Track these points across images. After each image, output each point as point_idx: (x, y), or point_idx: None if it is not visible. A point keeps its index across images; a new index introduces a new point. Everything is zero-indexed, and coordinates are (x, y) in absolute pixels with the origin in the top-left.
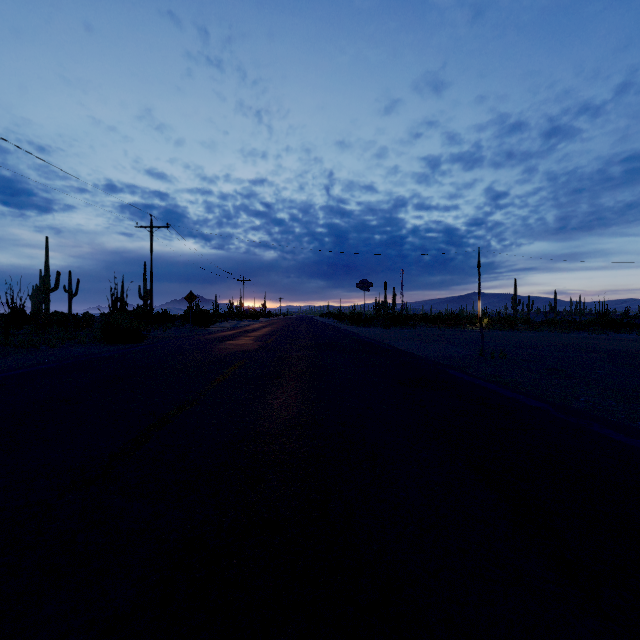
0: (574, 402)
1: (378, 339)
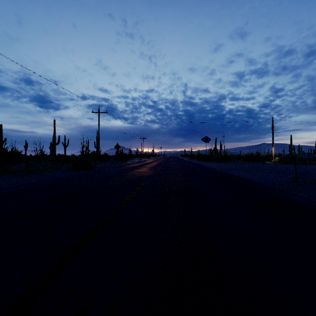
0: None
1: (218, 169)
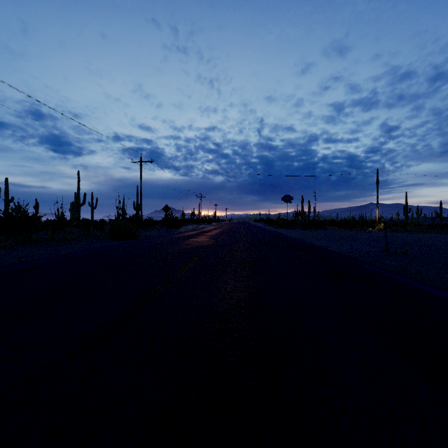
0: None
1: (299, 238)
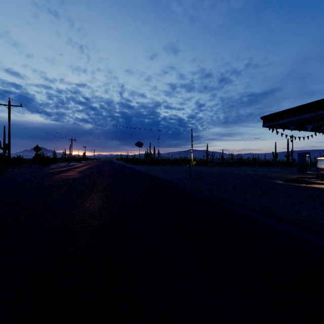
0: (220, 195)
1: (145, 171)
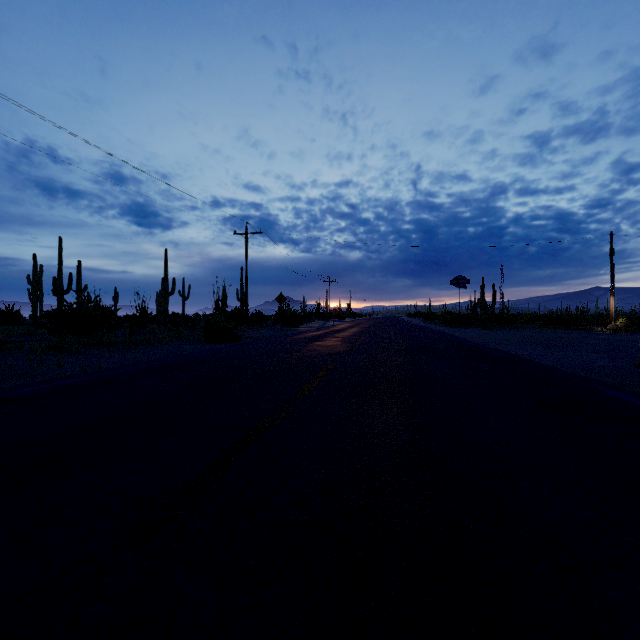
0: None
1: (481, 342)
